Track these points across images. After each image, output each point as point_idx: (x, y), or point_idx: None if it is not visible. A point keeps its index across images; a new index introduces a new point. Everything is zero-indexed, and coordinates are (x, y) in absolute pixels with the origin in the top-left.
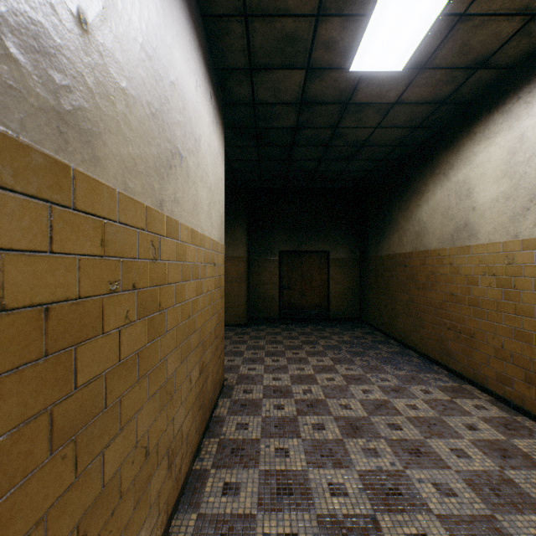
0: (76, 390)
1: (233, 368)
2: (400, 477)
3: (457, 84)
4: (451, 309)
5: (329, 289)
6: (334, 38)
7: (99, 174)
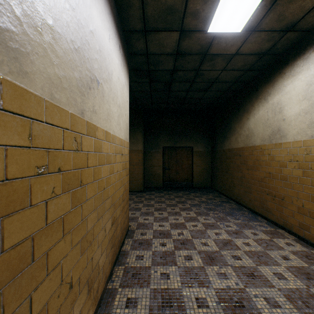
0: (3, 253)
1: (134, 219)
2: (242, 294)
3: (274, 41)
4: (269, 182)
5: (193, 169)
6: (198, 9)
7: (26, 84)
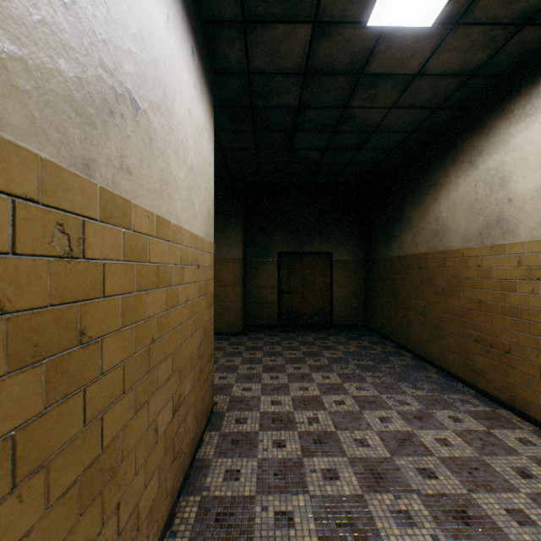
0: None
1: (224, 389)
2: None
3: (495, 47)
4: (479, 318)
5: (332, 293)
6: None
7: None
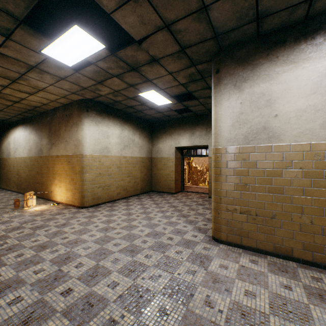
0: None
1: None
2: None
3: (2, 121)
4: (8, 173)
5: None
6: None
7: None
